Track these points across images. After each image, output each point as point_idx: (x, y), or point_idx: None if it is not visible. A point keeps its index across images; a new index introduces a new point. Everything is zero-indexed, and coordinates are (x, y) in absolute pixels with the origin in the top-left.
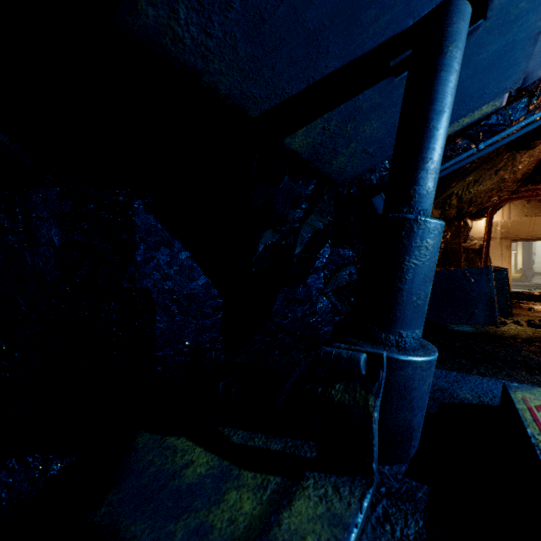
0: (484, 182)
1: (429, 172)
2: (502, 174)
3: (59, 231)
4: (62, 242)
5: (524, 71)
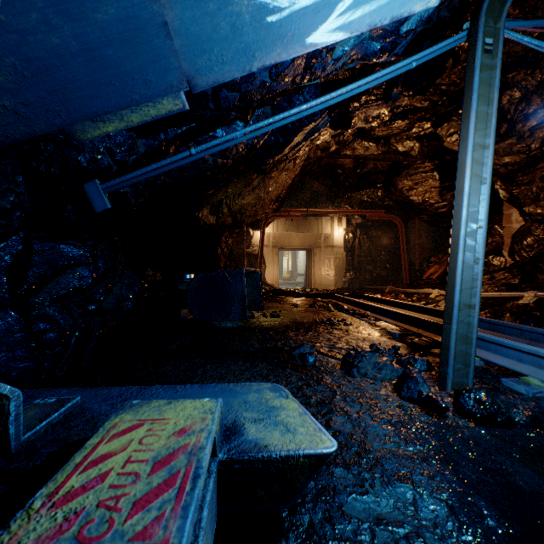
0: (246, 196)
1: None
2: (258, 193)
3: None
4: None
5: (182, 71)
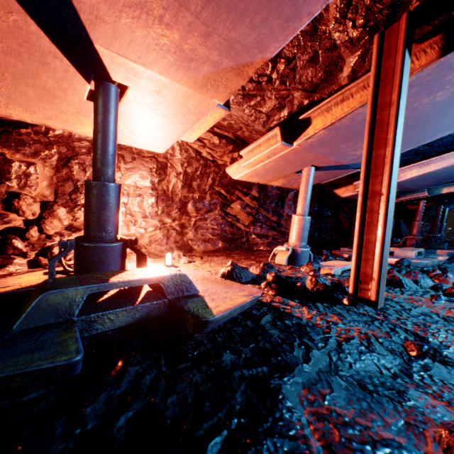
0: None
1: (444, 220)
2: None
3: (394, 223)
4: (394, 224)
5: None
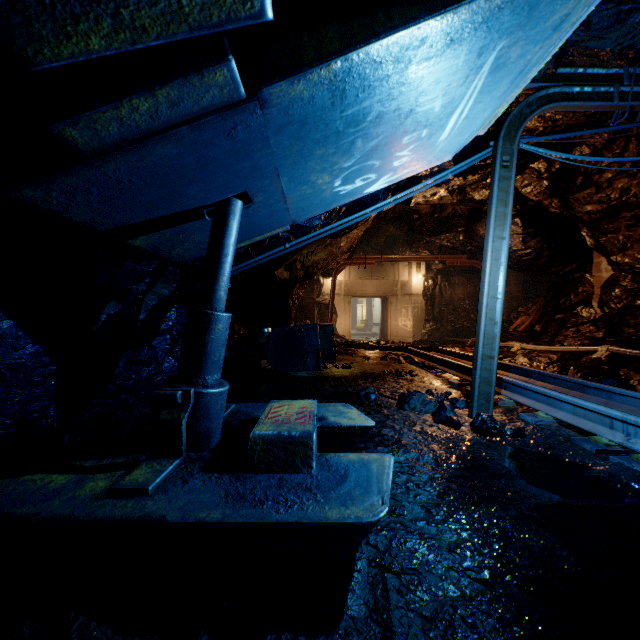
0: (319, 253)
1: (222, 286)
2: (330, 249)
3: None
4: None
5: (291, 219)
